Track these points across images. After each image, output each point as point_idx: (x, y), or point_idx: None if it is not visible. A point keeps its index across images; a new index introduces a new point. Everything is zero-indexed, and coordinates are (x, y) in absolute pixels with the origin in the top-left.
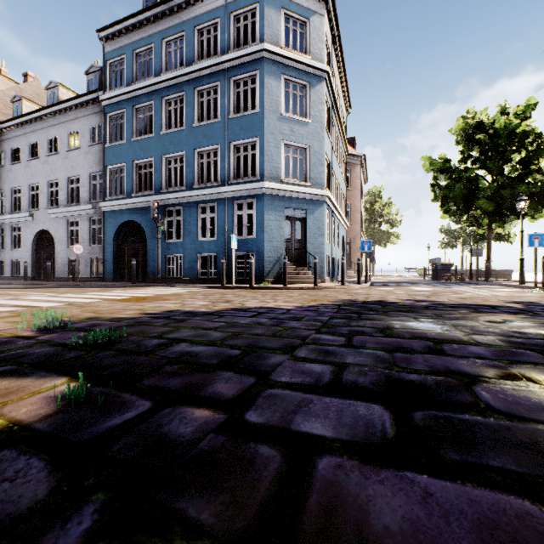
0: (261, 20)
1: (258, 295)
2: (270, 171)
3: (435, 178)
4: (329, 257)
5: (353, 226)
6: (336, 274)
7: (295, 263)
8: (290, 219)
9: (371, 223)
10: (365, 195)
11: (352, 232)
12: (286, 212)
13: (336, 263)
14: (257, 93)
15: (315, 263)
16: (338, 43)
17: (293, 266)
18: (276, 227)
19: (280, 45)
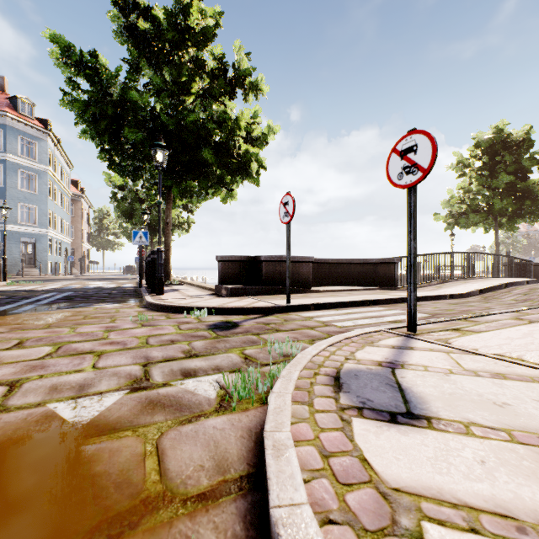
0: (5, 140)
1: (12, 279)
2: (11, 218)
3: (121, 223)
4: (52, 262)
5: (76, 240)
6: (58, 272)
7: (28, 265)
8: (25, 243)
9: (102, 233)
10: (96, 211)
11: (76, 244)
12: (22, 239)
13: (58, 265)
14: (1, 176)
15: (41, 267)
16: (59, 145)
17: (27, 267)
18: (16, 247)
19: (18, 154)
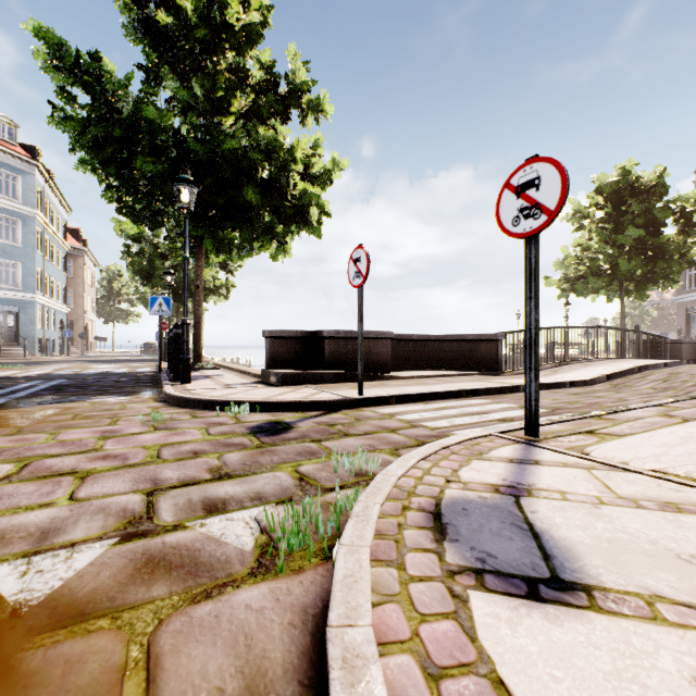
0: None
1: None
2: None
3: (137, 287)
4: (42, 339)
5: (76, 309)
6: (51, 351)
7: (8, 343)
8: (3, 312)
9: (112, 300)
10: (104, 270)
11: (75, 314)
12: None
13: (51, 342)
14: None
15: (26, 345)
16: (52, 181)
17: (7, 345)
18: None
19: None
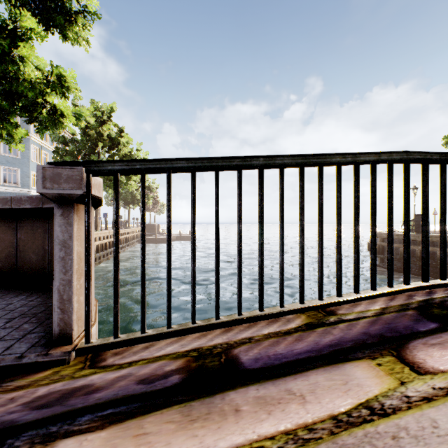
0: None
1: None
2: None
3: None
4: None
5: None
6: None
7: None
8: None
9: None
10: None
11: None
12: None
13: None
14: None
15: None
16: None
17: None
18: None
19: None
